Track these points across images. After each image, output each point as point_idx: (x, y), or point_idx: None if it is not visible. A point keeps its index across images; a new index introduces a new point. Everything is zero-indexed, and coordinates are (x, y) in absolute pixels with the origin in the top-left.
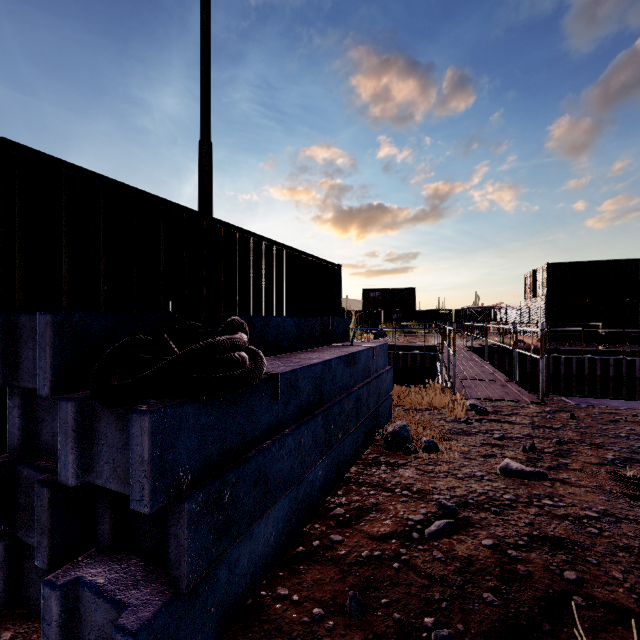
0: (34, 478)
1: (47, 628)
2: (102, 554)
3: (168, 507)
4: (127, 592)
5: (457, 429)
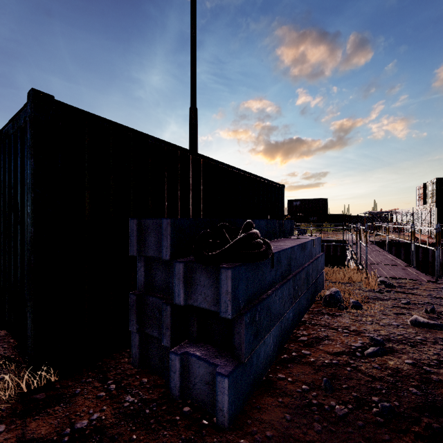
0: (156, 302)
1: (173, 374)
2: (192, 343)
3: (233, 318)
4: (214, 359)
5: (373, 296)
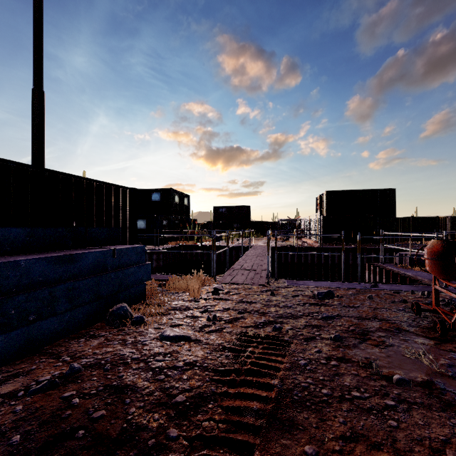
0: None
1: None
2: None
3: None
4: None
5: (183, 306)
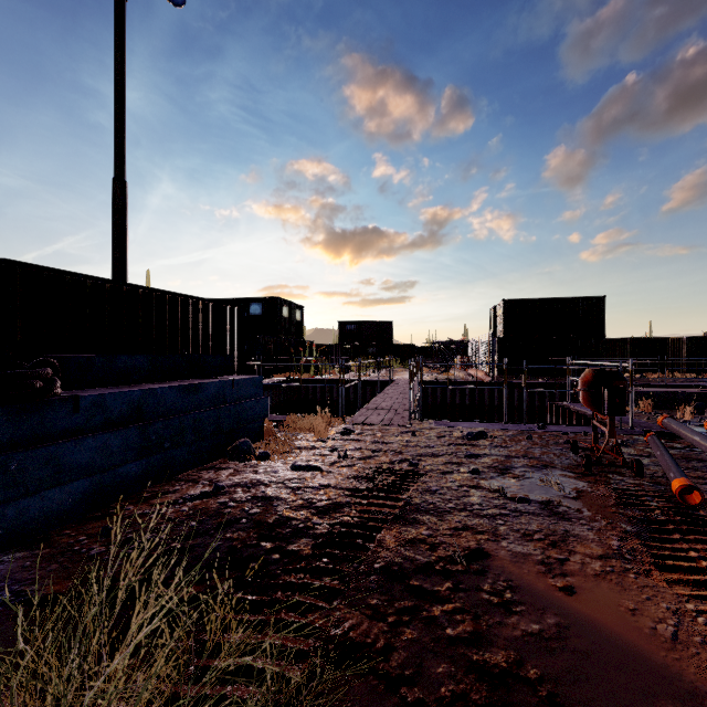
0: None
1: None
2: None
3: None
4: None
5: (309, 446)
